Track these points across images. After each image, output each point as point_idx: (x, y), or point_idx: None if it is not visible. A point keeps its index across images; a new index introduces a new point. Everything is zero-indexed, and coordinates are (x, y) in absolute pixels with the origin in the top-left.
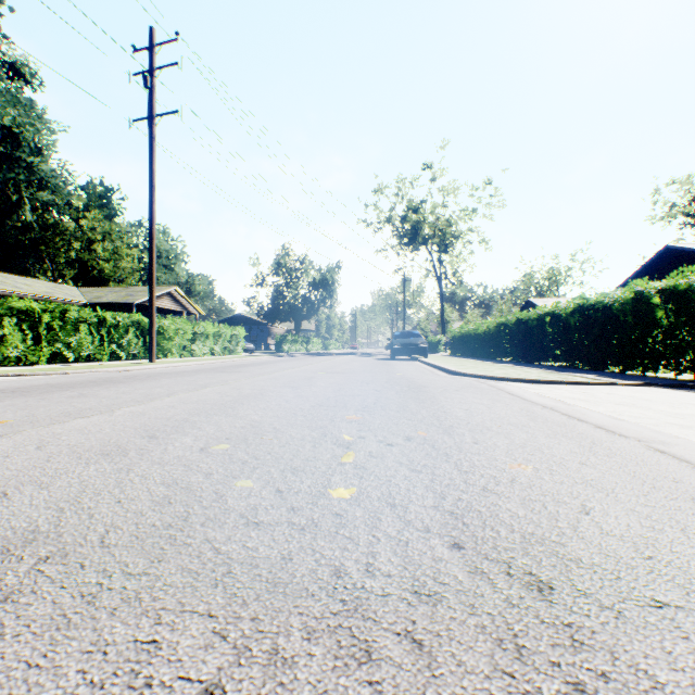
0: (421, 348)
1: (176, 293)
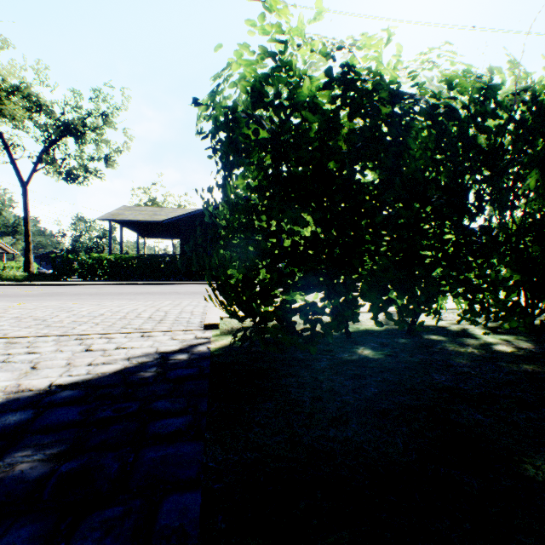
0: None
1: None
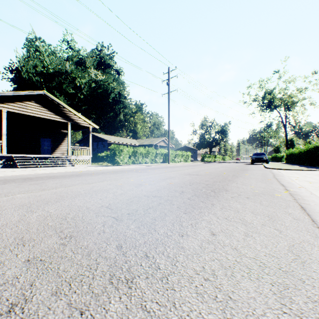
0: (264, 159)
1: (165, 140)
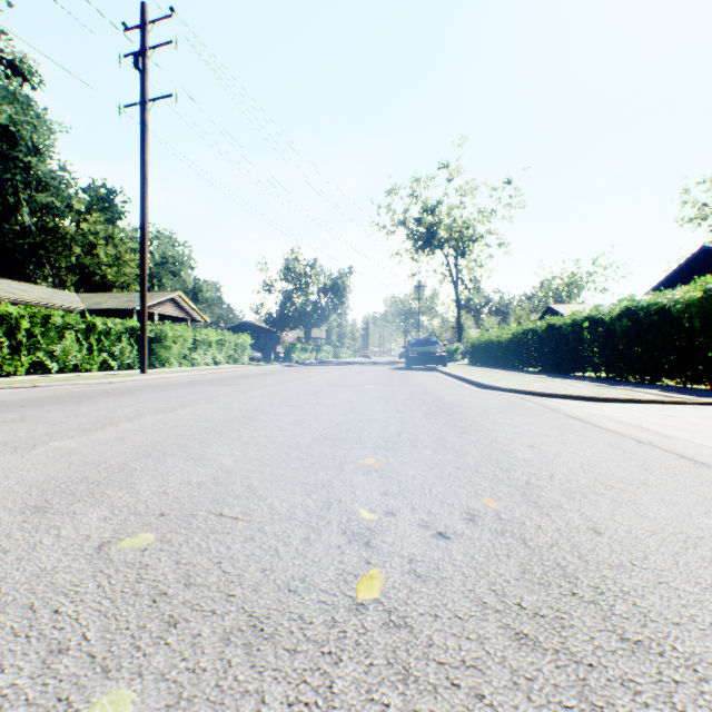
0: (440, 356)
1: (180, 299)
